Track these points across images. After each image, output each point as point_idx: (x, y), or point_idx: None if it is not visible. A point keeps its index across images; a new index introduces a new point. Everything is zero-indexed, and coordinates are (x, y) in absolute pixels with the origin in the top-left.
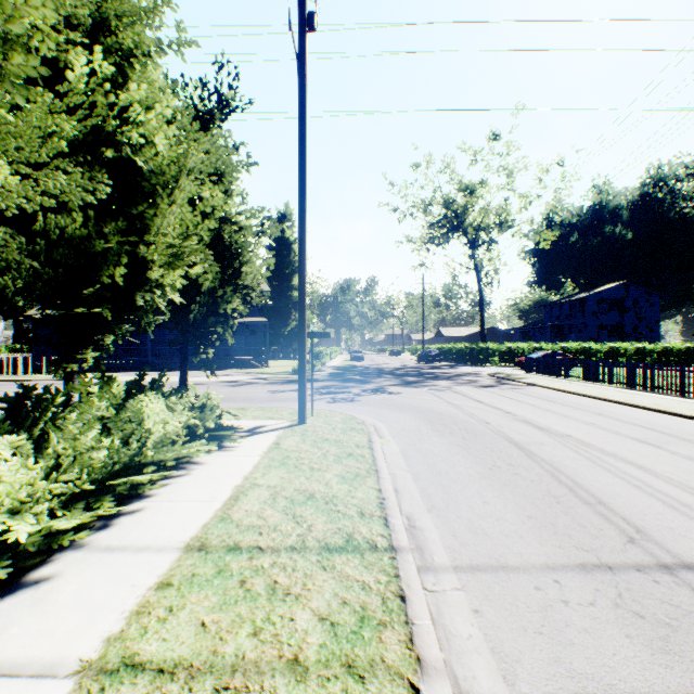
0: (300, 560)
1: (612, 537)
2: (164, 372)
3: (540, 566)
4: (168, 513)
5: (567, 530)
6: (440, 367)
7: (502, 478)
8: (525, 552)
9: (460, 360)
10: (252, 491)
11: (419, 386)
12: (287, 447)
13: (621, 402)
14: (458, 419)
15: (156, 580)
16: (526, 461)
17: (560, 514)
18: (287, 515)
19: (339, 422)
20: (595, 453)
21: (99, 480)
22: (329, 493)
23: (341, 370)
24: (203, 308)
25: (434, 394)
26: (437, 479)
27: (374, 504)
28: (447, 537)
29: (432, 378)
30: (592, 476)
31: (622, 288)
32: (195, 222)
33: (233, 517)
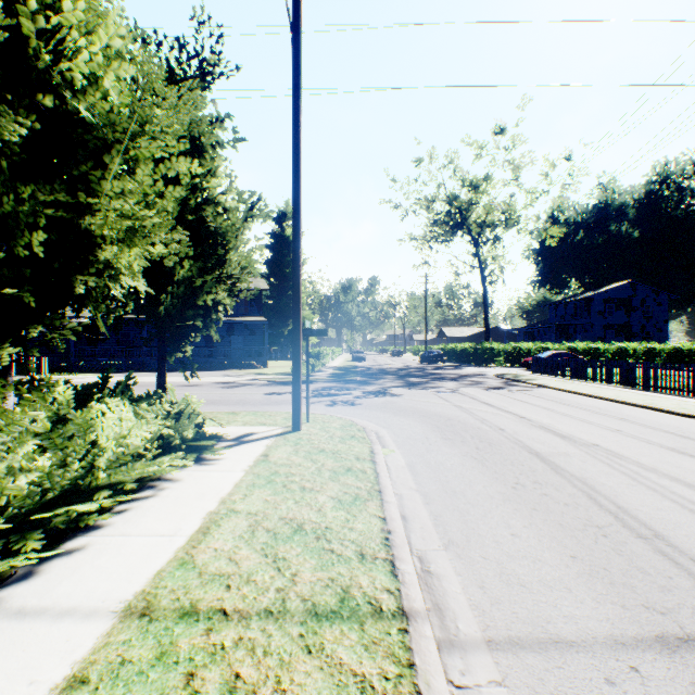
0: (276, 634)
1: (689, 590)
2: (130, 374)
3: (606, 641)
4: (116, 553)
5: (628, 579)
6: (444, 367)
7: (530, 501)
8: (580, 616)
9: (464, 360)
10: (226, 521)
11: (423, 388)
12: (277, 459)
13: (643, 406)
14: (468, 424)
15: (67, 672)
16: (554, 477)
17: (612, 554)
18: (267, 557)
19: (338, 429)
20: (632, 468)
21: (25, 513)
22: (321, 524)
23: (341, 370)
24: (181, 300)
25: (440, 396)
26: (452, 502)
27: (377, 541)
28: (473, 589)
29: (436, 380)
30: (637, 498)
31: (630, 287)
32: (156, 189)
33: (197, 561)
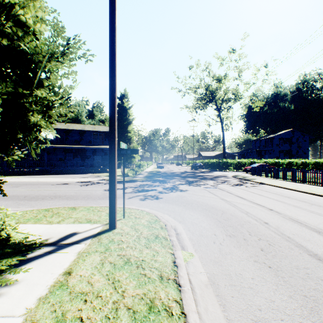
0: None
1: None
2: None
3: None
4: None
5: None
6: (204, 171)
7: None
8: None
9: (212, 168)
10: None
11: (197, 185)
12: (76, 283)
13: None
14: (240, 218)
15: None
16: None
17: None
18: None
19: (145, 226)
20: None
21: None
22: None
23: (151, 174)
24: None
25: (209, 191)
26: None
27: None
28: None
29: (202, 179)
30: None
31: (291, 132)
32: None
33: None
